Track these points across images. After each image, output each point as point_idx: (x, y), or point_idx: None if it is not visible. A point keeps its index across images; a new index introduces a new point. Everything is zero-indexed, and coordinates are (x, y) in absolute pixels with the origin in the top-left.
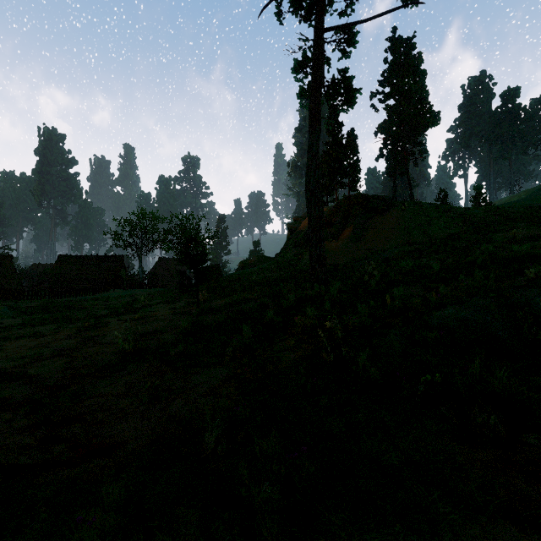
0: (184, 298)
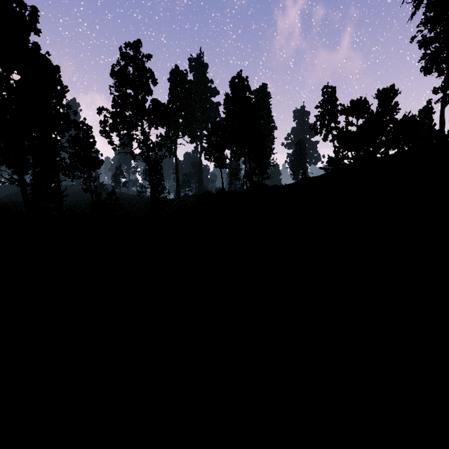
0: None
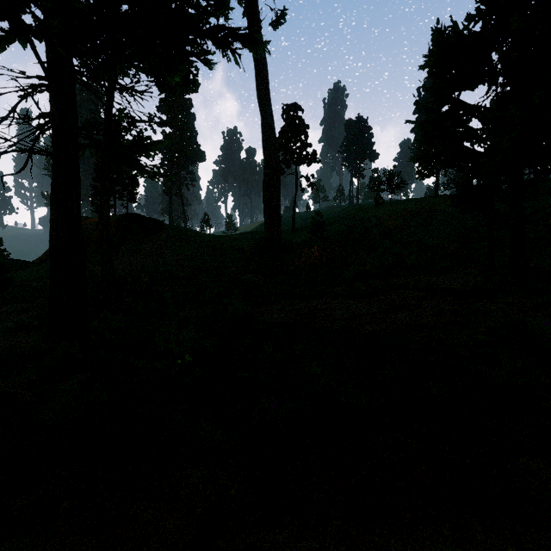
0: None
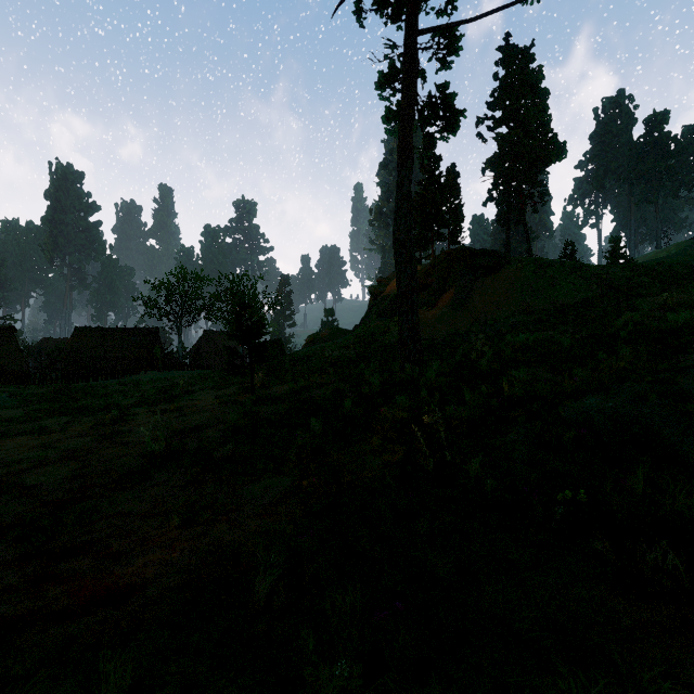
0: (236, 383)
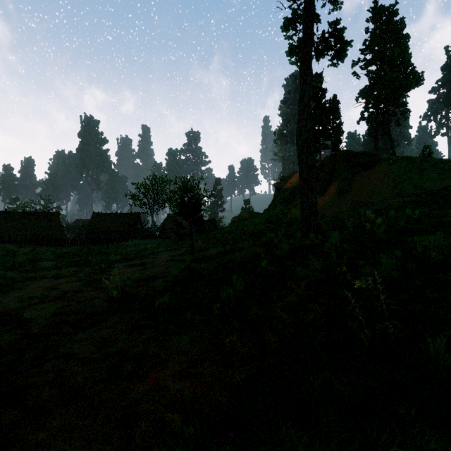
0: (184, 247)
